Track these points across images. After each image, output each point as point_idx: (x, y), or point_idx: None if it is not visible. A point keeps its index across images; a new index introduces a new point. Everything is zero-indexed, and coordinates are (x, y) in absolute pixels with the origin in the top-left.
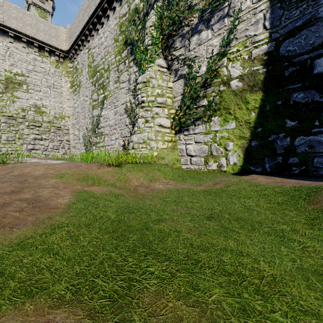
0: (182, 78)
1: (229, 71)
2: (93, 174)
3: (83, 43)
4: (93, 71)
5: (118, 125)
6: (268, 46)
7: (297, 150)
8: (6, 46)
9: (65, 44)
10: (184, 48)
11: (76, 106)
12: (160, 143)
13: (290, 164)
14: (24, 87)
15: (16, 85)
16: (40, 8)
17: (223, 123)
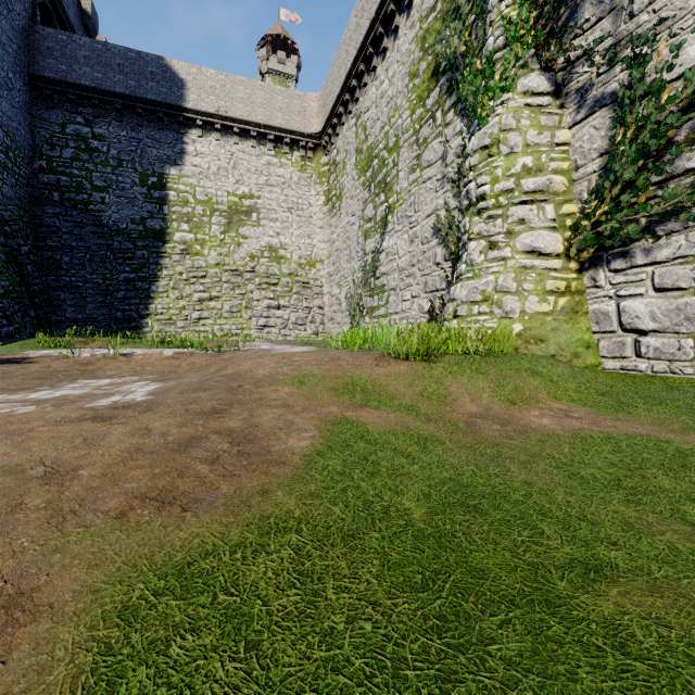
0: (606, 106)
1: None
2: (365, 379)
3: (347, 108)
4: (366, 159)
5: (417, 266)
6: None
7: None
8: (229, 152)
9: (316, 122)
10: (613, 15)
11: (335, 238)
12: (532, 299)
13: None
14: (254, 216)
15: (242, 216)
16: (279, 76)
17: None
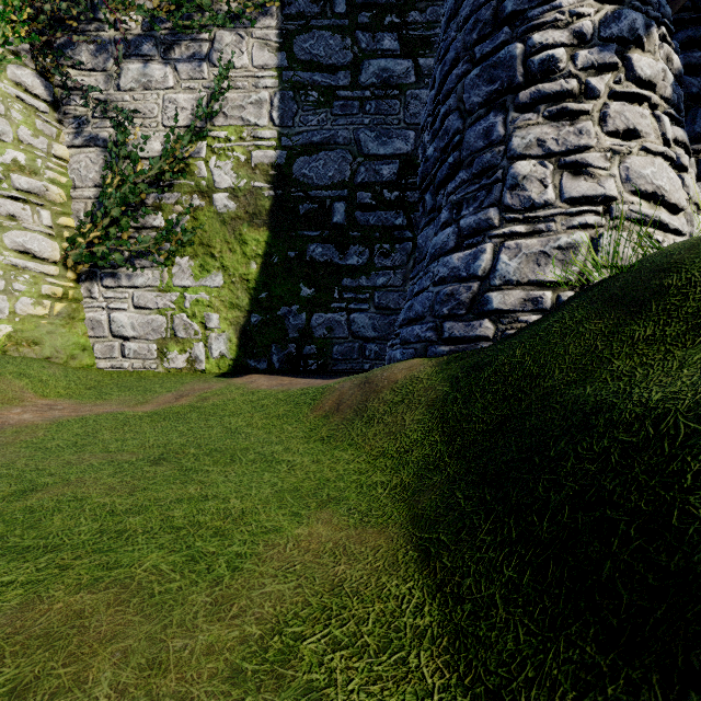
0: (100, 147)
1: (212, 173)
2: None
3: None
4: None
5: None
6: (277, 154)
7: (314, 333)
8: None
9: None
10: (106, 75)
11: None
12: (26, 301)
13: (307, 356)
14: None
15: None
16: None
17: (201, 274)
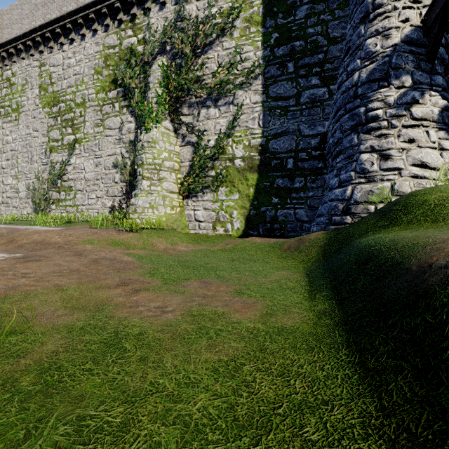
0: (191, 145)
1: (234, 151)
2: (119, 240)
3: (28, 49)
4: (52, 98)
5: (101, 180)
6: (261, 140)
7: (278, 219)
8: None
9: None
10: (193, 116)
11: (11, 140)
12: (169, 208)
13: (275, 229)
14: None
15: None
16: None
17: (229, 194)
